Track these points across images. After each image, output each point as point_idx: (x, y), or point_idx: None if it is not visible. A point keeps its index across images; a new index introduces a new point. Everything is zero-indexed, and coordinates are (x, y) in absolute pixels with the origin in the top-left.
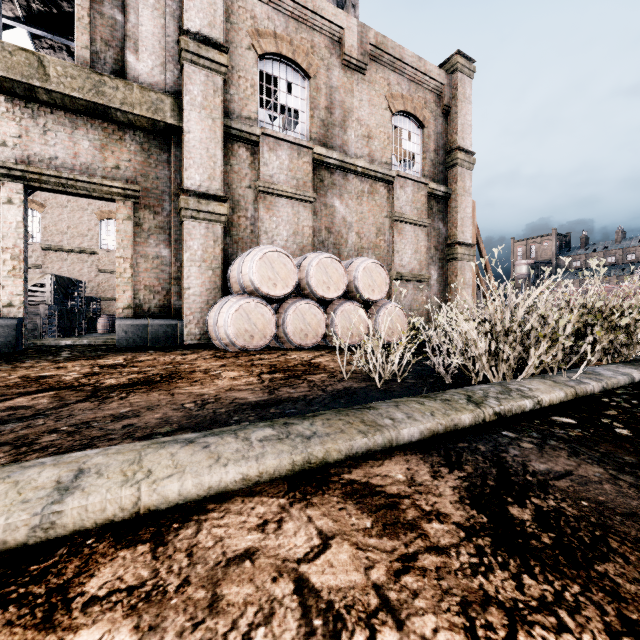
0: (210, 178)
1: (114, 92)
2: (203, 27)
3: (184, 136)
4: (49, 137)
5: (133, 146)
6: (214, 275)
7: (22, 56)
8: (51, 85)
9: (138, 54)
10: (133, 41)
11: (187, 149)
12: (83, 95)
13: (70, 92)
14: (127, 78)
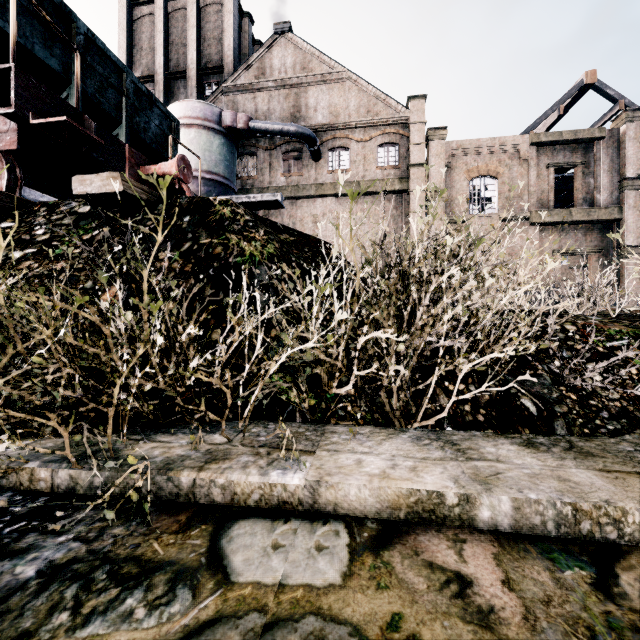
0: (637, 238)
1: (594, 213)
2: (634, 172)
3: (625, 223)
4: (567, 236)
5: (596, 231)
6: (639, 281)
7: (564, 212)
8: (574, 219)
9: (600, 193)
10: (598, 189)
11: (626, 228)
12: (584, 219)
13: (580, 219)
14: (596, 205)
